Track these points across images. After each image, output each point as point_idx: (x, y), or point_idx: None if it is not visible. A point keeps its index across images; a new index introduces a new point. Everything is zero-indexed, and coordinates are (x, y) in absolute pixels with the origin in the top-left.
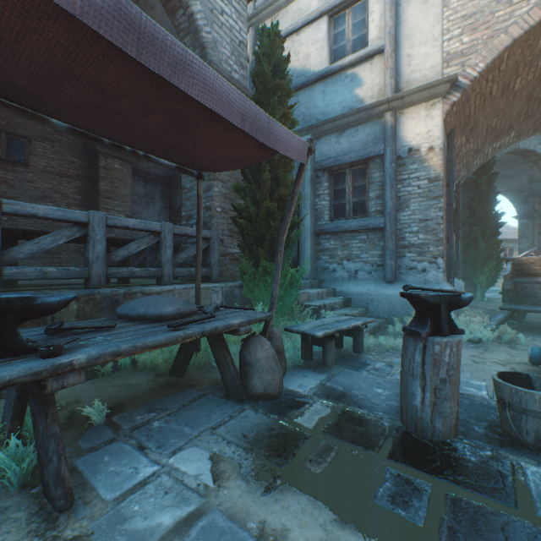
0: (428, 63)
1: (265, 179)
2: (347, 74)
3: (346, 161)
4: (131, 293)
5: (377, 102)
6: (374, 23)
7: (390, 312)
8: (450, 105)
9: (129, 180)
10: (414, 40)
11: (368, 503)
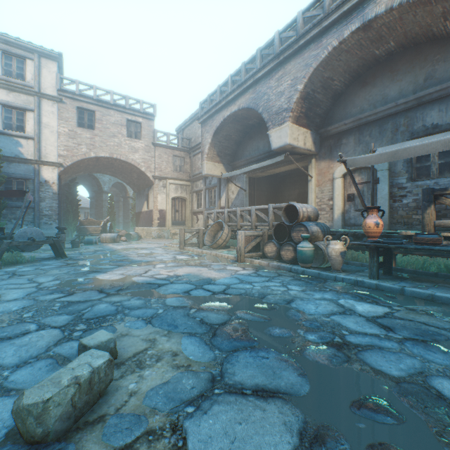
0: (53, 154)
1: None
2: (15, 139)
3: (15, 177)
4: None
5: (32, 159)
6: (30, 125)
7: None
8: (61, 171)
9: None
10: (48, 142)
11: None
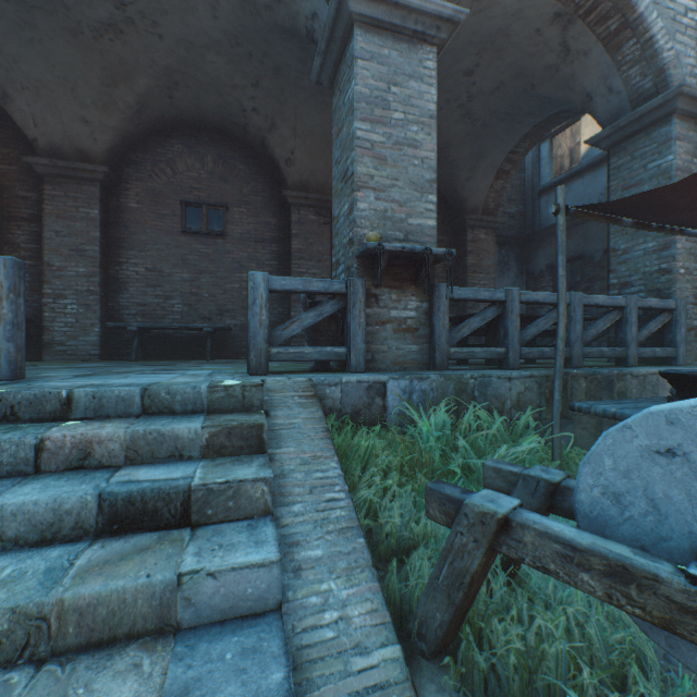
0: None
1: None
2: None
3: None
4: (621, 375)
5: None
6: None
7: None
8: None
9: (492, 249)
10: None
11: None
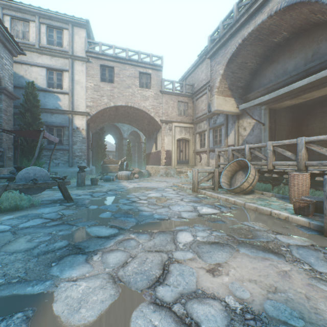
0: (83, 105)
1: None
2: (55, 95)
3: (55, 125)
4: None
5: (67, 110)
6: (66, 83)
7: (71, 175)
8: (88, 119)
9: None
10: (79, 96)
11: (74, 189)
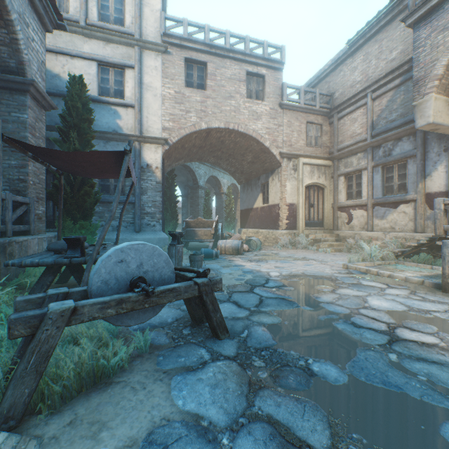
0: (156, 126)
1: None
2: (112, 108)
3: None
4: (11, 242)
5: (132, 135)
6: (129, 88)
7: None
8: (165, 150)
9: None
10: (150, 111)
11: None
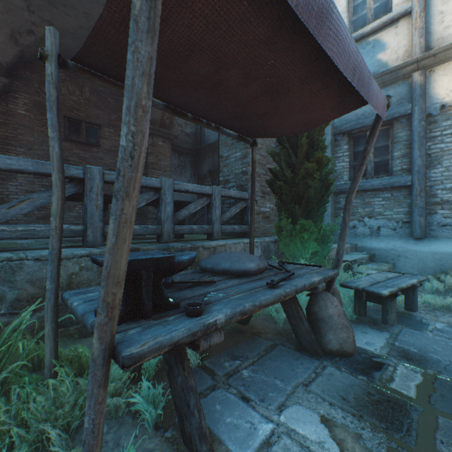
0: None
1: (302, 144)
2: (368, 41)
3: (367, 124)
4: (195, 248)
5: (404, 63)
6: None
7: (420, 268)
8: None
9: (169, 154)
10: None
11: None
